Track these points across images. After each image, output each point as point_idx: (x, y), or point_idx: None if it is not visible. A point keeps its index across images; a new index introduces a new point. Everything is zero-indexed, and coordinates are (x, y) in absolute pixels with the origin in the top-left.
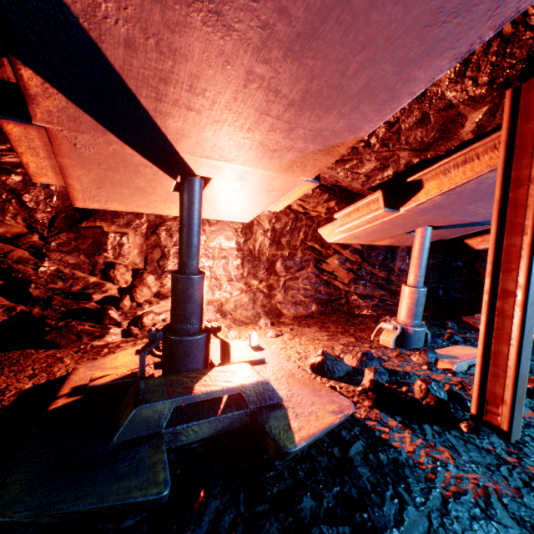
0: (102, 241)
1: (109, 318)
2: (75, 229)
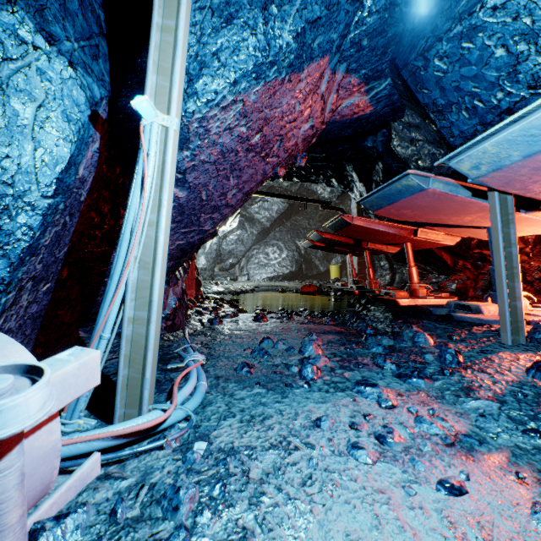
0: None
1: None
2: None
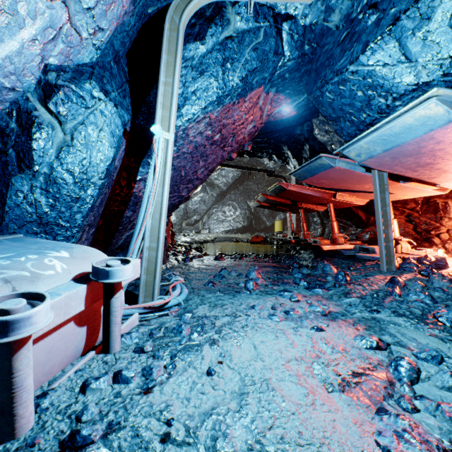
0: (436, 207)
1: (431, 242)
2: (426, 203)
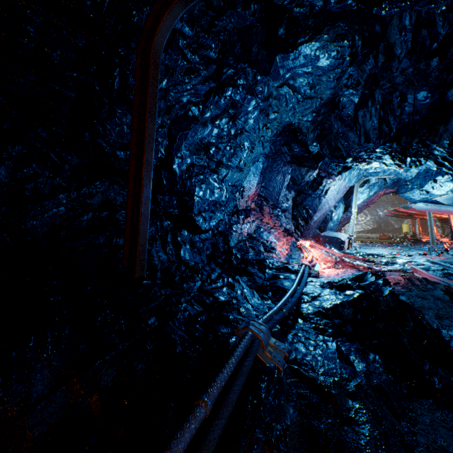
0: None
1: None
2: None
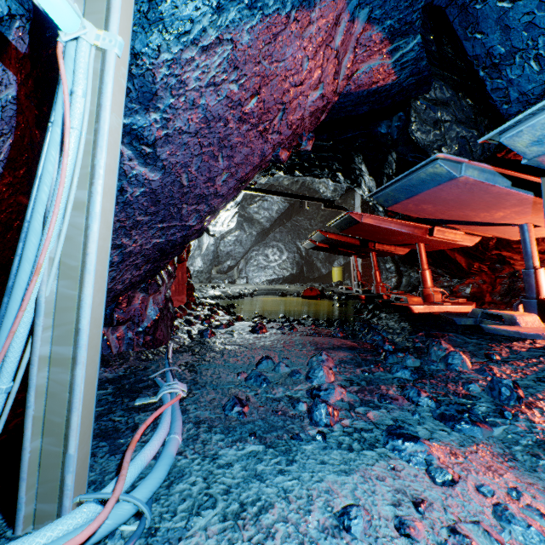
0: None
1: None
2: None
